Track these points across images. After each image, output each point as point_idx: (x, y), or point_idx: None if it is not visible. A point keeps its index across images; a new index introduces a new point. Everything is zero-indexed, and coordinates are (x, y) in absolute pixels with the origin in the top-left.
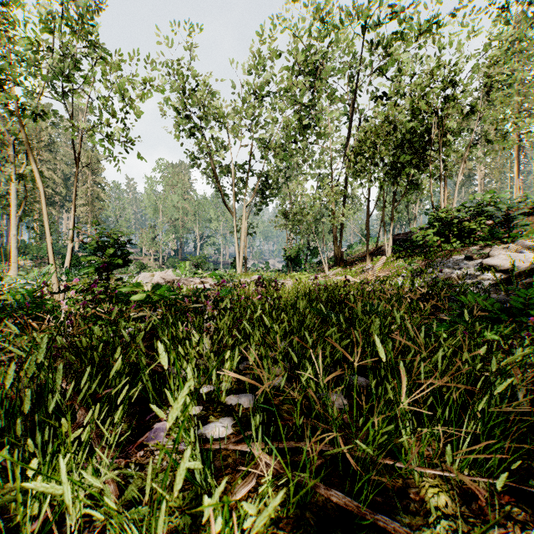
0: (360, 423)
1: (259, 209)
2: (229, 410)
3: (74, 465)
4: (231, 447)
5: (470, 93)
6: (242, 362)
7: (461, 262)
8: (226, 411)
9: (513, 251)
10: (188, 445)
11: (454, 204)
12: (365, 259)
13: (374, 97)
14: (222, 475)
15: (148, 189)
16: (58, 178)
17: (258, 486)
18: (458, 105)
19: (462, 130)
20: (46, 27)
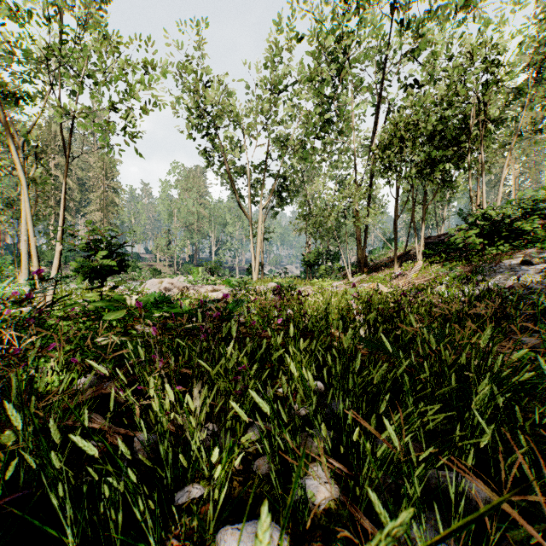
0: None
1: (277, 212)
2: None
3: None
4: None
5: (520, 72)
6: (253, 422)
7: (517, 267)
8: None
9: None
10: None
11: (498, 202)
12: (391, 265)
13: (402, 86)
14: None
15: (162, 194)
16: (73, 183)
17: None
18: (502, 89)
19: (507, 118)
20: None
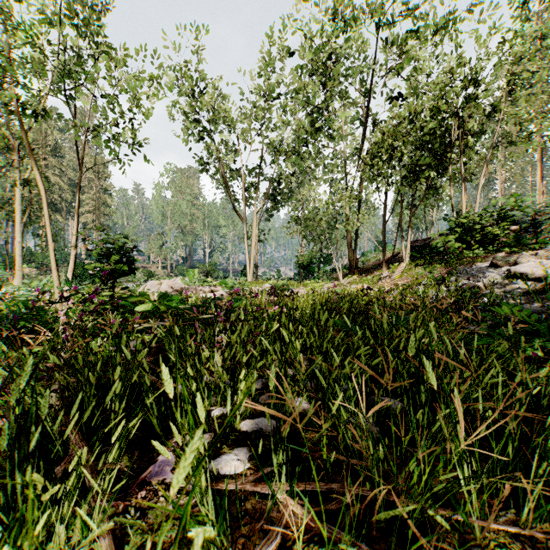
0: (412, 469)
1: (271, 215)
2: (244, 438)
3: (59, 518)
4: (249, 488)
5: (493, 91)
6: (257, 379)
7: (486, 270)
8: (241, 440)
9: (542, 258)
10: (199, 491)
11: (476, 209)
12: (381, 267)
13: (390, 97)
14: (239, 525)
15: (155, 195)
16: (64, 184)
17: (283, 541)
18: (480, 105)
19: (485, 131)
20: (47, 21)
